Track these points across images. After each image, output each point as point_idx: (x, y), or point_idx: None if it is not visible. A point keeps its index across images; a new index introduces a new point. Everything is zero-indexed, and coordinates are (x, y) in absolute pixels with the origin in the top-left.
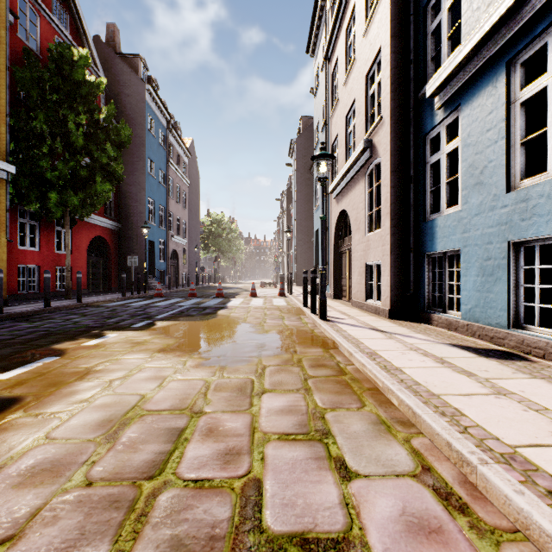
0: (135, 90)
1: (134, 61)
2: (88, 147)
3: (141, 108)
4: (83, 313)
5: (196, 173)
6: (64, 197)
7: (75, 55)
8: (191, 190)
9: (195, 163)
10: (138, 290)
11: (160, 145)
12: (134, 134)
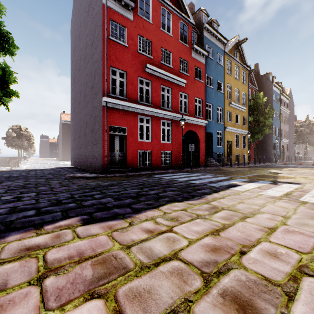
0: (268, 87)
1: (266, 76)
2: (263, 120)
3: (270, 93)
4: (271, 166)
5: (291, 104)
6: (258, 136)
7: (261, 97)
8: (289, 114)
9: (291, 99)
10: (275, 162)
11: (277, 102)
12: (267, 103)
